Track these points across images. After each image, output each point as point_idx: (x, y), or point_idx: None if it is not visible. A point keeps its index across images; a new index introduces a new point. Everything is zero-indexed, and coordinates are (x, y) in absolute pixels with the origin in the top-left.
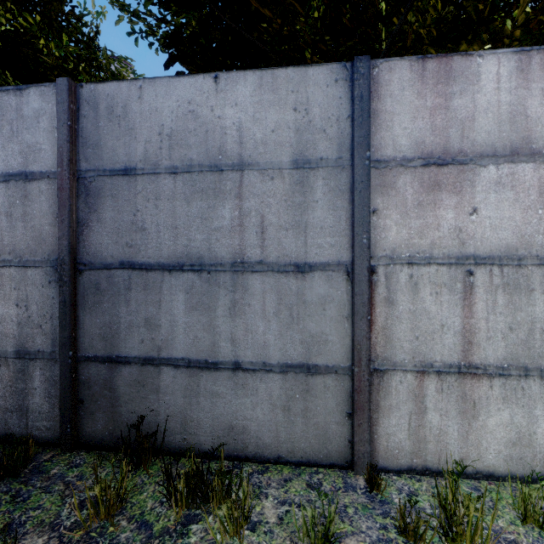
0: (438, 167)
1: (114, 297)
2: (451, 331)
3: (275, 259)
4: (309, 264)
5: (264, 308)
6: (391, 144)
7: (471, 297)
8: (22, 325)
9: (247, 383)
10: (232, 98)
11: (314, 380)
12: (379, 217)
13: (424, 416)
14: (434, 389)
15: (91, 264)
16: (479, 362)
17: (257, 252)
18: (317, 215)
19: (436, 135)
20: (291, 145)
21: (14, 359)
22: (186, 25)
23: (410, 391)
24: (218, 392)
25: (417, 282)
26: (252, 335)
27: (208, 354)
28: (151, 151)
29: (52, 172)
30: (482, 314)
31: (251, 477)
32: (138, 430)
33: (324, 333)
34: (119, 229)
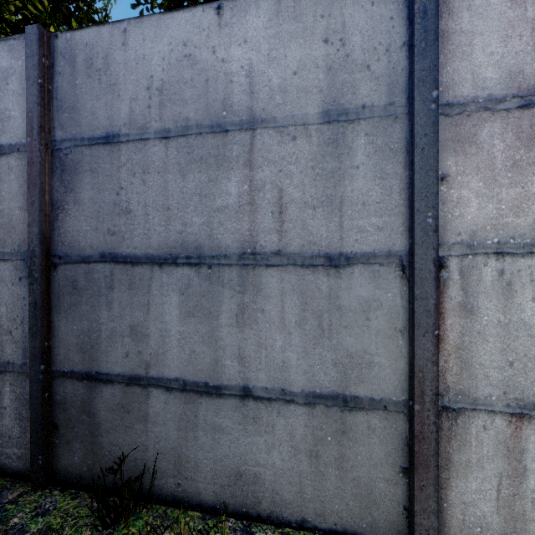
0: None
1: (93, 298)
2: None
3: (298, 249)
4: (346, 255)
5: (283, 315)
6: (469, 78)
7: None
8: None
9: (260, 417)
10: (240, 33)
11: (352, 417)
12: (451, 186)
13: (523, 482)
14: None
15: (67, 257)
16: None
17: (274, 240)
18: (357, 186)
19: None
20: (321, 91)
21: None
22: None
23: (499, 442)
24: (221, 426)
25: (511, 281)
26: (266, 351)
27: (209, 375)
28: (138, 111)
29: (22, 143)
30: None
31: None
32: (121, 470)
33: (367, 352)
34: (99, 213)
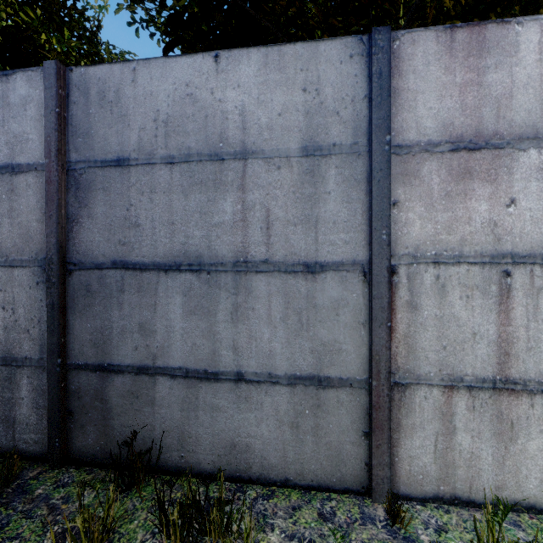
0: (469, 151)
1: (106, 300)
2: (485, 340)
3: (282, 258)
4: (321, 264)
5: (270, 312)
6: (414, 126)
7: (508, 301)
8: (9, 330)
9: (251, 396)
10: (234, 78)
11: (325, 394)
12: (400, 210)
13: (453, 438)
14: (465, 407)
15: (81, 264)
16: (518, 376)
17: (262, 250)
18: (329, 208)
19: (467, 115)
20: (300, 130)
21: (1, 366)
22: (186, 7)
23: (436, 408)
24: (218, 405)
25: (445, 284)
26: (256, 342)
27: (208, 364)
28: (146, 140)
29: (39, 163)
30: (521, 320)
31: (255, 503)
32: (131, 446)
33: (337, 341)
34: (111, 226)
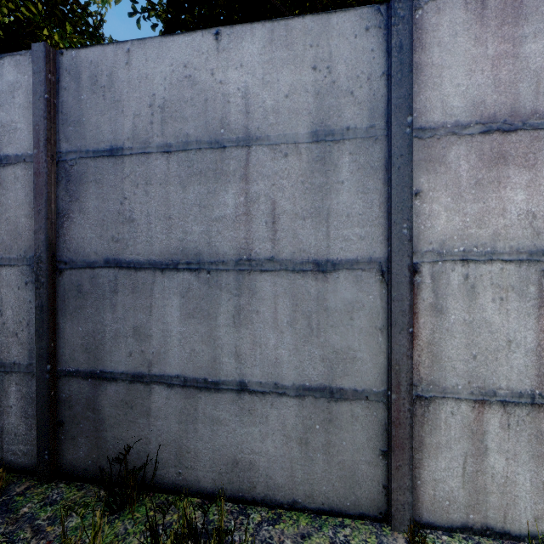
0: (503, 133)
1: (98, 302)
2: (522, 348)
3: (290, 255)
4: (333, 262)
5: (276, 316)
6: (439, 106)
7: None
8: None
9: (255, 409)
10: (236, 57)
11: (338, 407)
12: (423, 200)
13: (484, 460)
14: (498, 425)
15: (72, 262)
16: None
17: (268, 247)
18: (342, 200)
19: (500, 92)
20: (310, 113)
21: None
22: None
23: (464, 426)
24: (219, 418)
25: (475, 285)
26: (260, 349)
27: (208, 372)
28: (141, 127)
29: (28, 154)
30: None
31: (259, 529)
32: (125, 461)
33: (351, 349)
34: (104, 221)
